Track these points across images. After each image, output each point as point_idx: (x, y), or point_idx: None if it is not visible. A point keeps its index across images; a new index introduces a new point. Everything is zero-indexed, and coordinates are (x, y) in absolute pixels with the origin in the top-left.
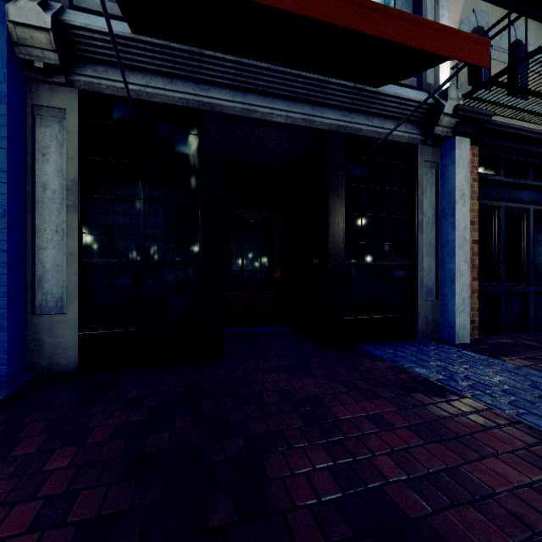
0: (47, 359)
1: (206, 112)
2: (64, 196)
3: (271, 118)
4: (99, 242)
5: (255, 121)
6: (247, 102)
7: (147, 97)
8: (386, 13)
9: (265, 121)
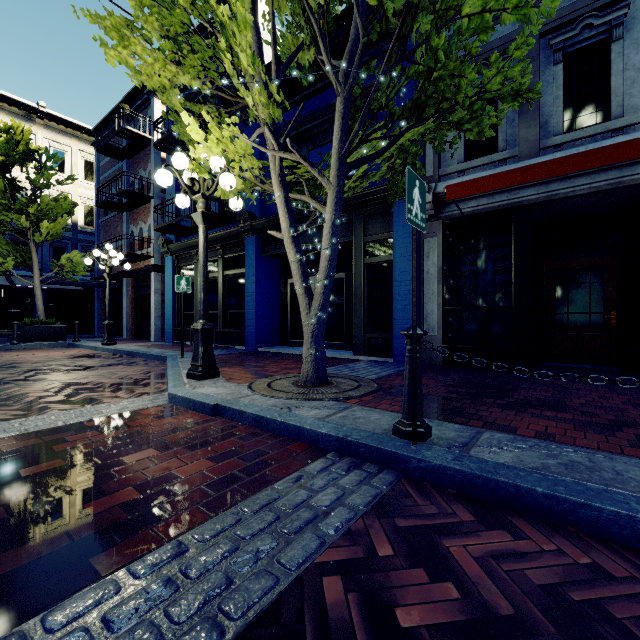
0: (429, 357)
1: (516, 207)
2: (435, 276)
3: (573, 194)
4: (452, 298)
5: (559, 199)
6: (550, 190)
7: (477, 212)
8: (617, 147)
9: (568, 197)
